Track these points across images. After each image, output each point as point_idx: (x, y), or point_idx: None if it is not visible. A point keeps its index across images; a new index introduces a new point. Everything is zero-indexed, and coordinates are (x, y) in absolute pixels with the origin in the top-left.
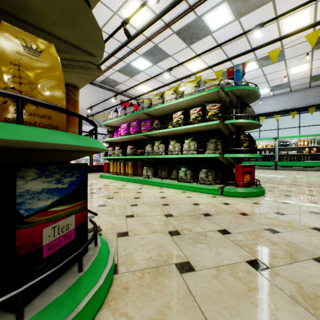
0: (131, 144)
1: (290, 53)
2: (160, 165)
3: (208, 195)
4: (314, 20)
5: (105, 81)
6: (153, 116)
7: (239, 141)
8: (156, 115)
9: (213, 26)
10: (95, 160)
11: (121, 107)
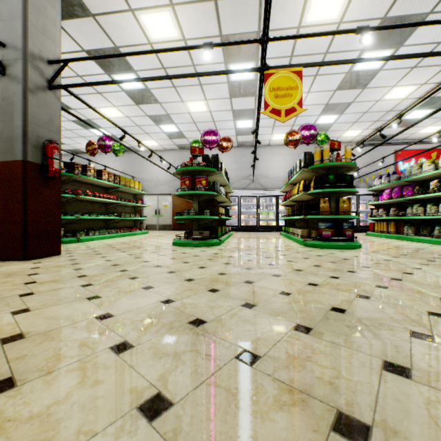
0: (394, 207)
1: None
2: (421, 225)
3: None
4: None
5: (373, 138)
6: (416, 181)
7: None
8: (419, 180)
9: None
10: (362, 220)
11: (385, 175)
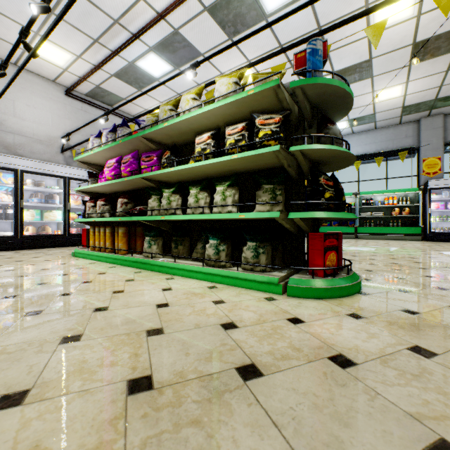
0: (125, 196)
1: (380, 66)
2: (175, 234)
3: (259, 295)
4: (419, 11)
5: (95, 93)
6: (164, 146)
7: (318, 188)
8: (169, 144)
9: (269, 3)
10: (75, 224)
11: (108, 129)
